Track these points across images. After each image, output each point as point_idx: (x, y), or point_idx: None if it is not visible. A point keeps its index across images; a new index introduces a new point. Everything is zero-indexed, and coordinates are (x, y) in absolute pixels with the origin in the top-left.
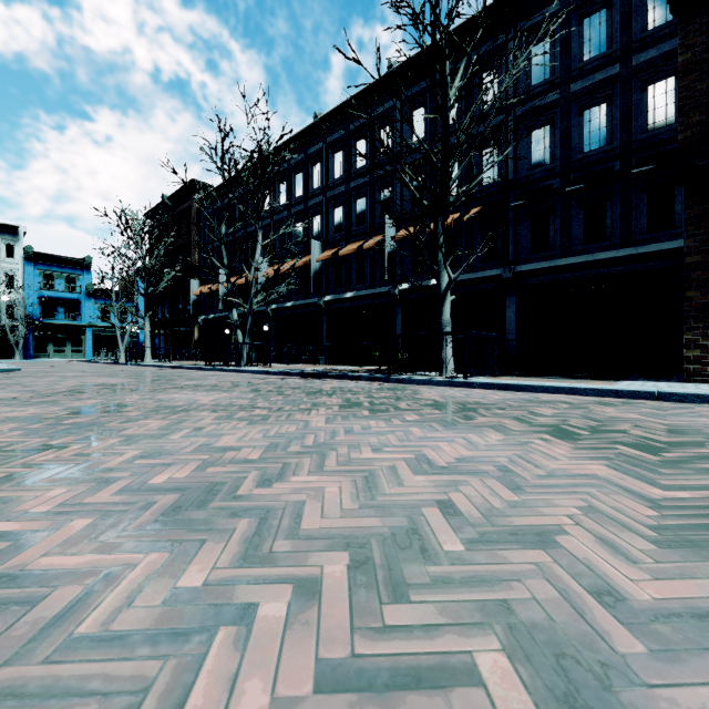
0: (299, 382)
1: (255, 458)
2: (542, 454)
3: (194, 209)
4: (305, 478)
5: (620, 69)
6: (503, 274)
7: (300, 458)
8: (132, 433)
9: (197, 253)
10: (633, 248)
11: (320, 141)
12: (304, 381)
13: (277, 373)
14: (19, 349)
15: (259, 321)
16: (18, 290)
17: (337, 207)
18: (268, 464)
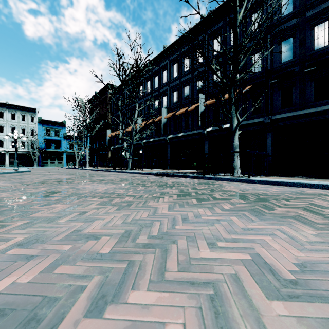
0: (155, 178)
1: (106, 251)
2: None
3: (108, 97)
4: (144, 294)
5: None
6: (265, 120)
7: (145, 253)
8: (38, 216)
9: (110, 117)
10: None
11: (166, 59)
12: (157, 178)
13: (144, 173)
14: (36, 162)
15: (138, 148)
16: (35, 136)
17: (174, 91)
18: (114, 263)
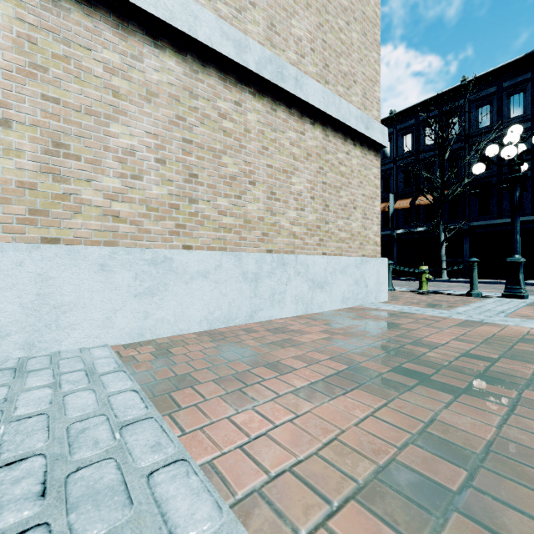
0: None
1: None
2: None
3: None
4: None
5: (531, 125)
6: (462, 227)
7: None
8: None
9: None
10: None
11: None
12: None
13: None
14: None
15: None
16: None
17: None
18: None
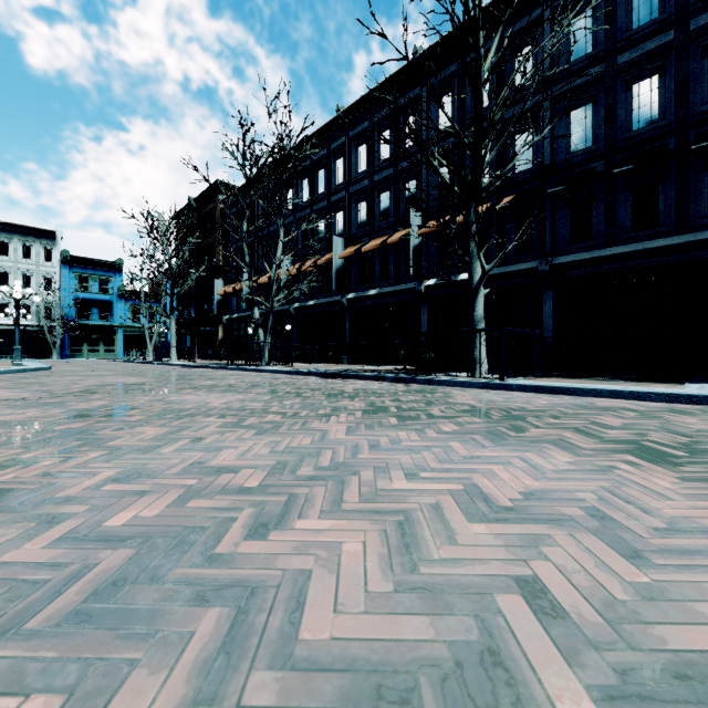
0: (320, 383)
1: (254, 485)
2: (640, 488)
3: (219, 210)
4: (315, 522)
5: (676, 35)
6: (539, 266)
7: (312, 486)
8: (120, 444)
9: (222, 253)
10: (691, 234)
11: (343, 135)
12: (325, 382)
13: (298, 373)
14: (56, 349)
15: (282, 320)
16: (55, 292)
17: (360, 202)
18: (269, 496)
